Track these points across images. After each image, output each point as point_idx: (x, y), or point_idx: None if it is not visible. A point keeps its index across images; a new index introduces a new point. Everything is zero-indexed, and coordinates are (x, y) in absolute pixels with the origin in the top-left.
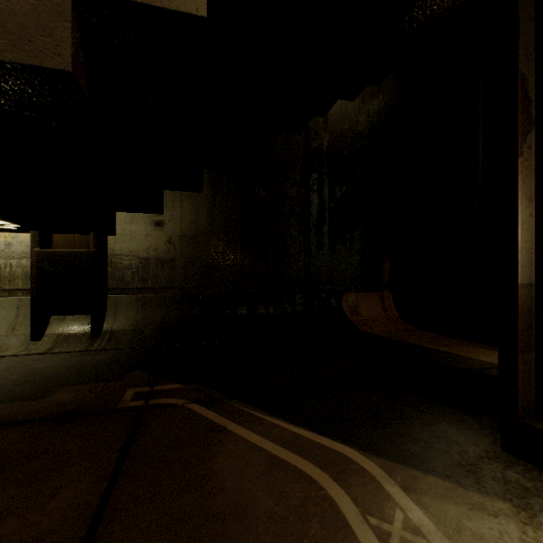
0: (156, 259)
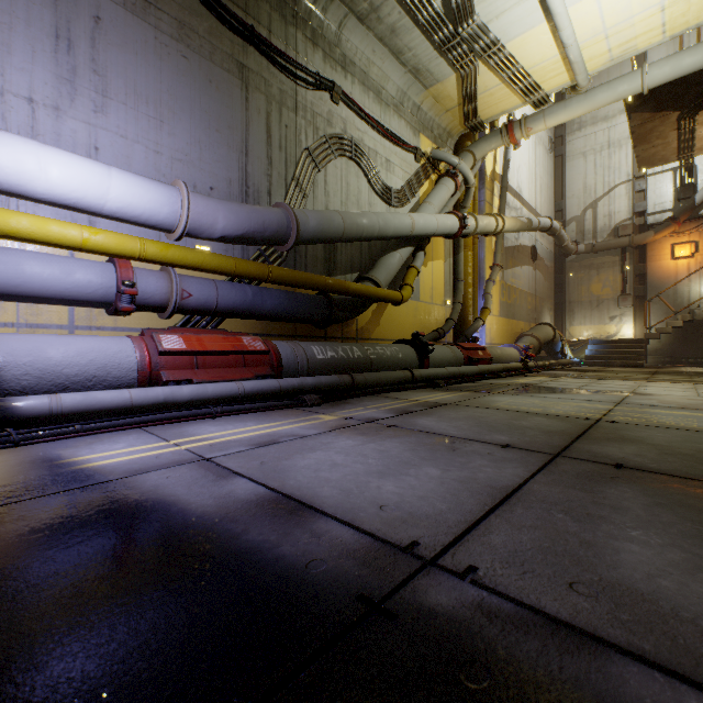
0: (658, 349)
